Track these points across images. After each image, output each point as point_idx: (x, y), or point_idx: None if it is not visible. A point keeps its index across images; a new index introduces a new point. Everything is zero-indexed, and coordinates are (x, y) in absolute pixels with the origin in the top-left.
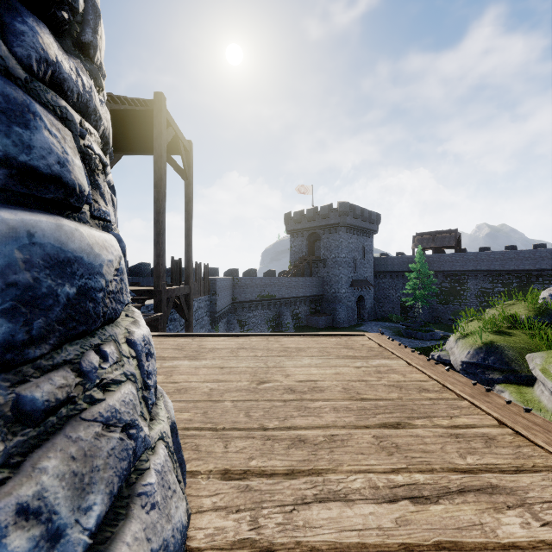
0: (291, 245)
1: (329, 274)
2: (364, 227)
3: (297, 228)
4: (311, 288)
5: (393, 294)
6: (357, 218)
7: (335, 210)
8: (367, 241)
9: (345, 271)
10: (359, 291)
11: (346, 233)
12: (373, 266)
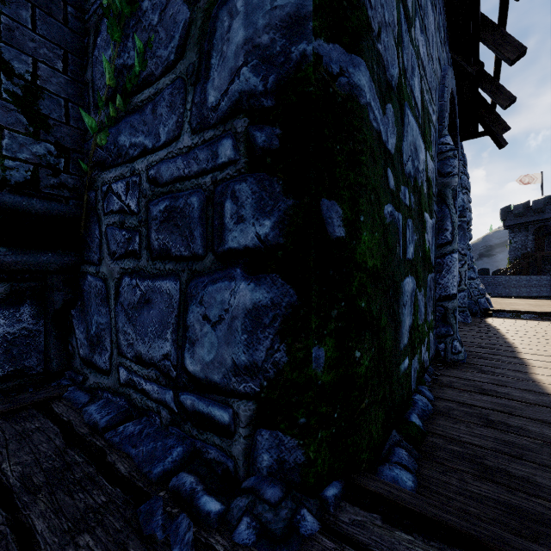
0: (509, 241)
1: None
2: None
3: (518, 222)
4: (539, 288)
5: None
6: None
7: None
8: None
9: None
10: None
11: None
12: None
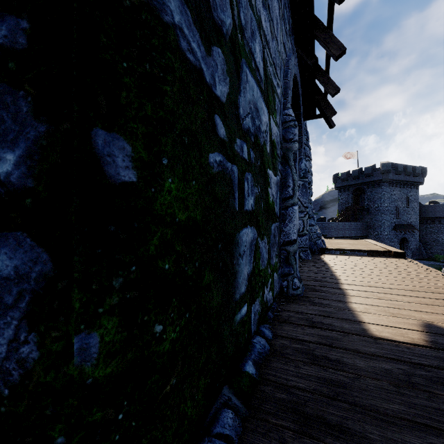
0: (338, 198)
1: (372, 220)
2: (407, 180)
3: (343, 185)
4: (356, 231)
5: (442, 238)
6: (399, 174)
7: (378, 170)
8: (412, 192)
9: (387, 217)
10: (402, 234)
11: (388, 187)
12: (418, 213)
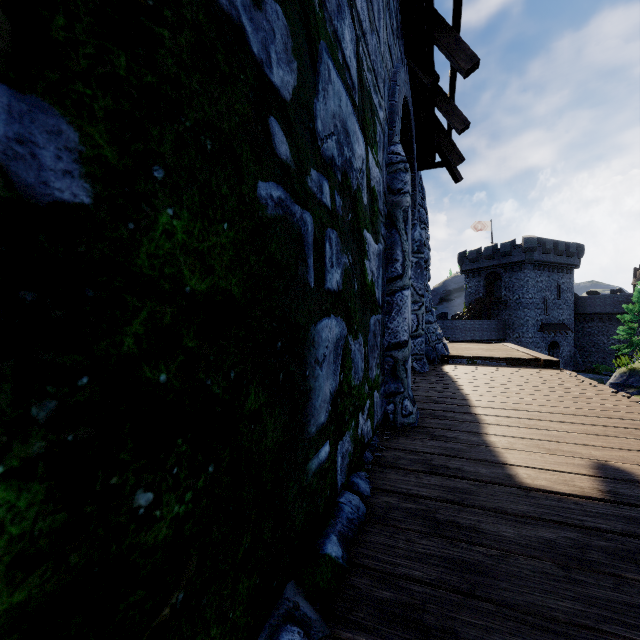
0: (465, 286)
1: (512, 317)
2: (558, 262)
3: (472, 267)
4: (489, 332)
5: (604, 341)
6: (548, 253)
7: (519, 247)
8: (564, 278)
9: (531, 313)
10: (551, 337)
11: (533, 271)
12: (572, 308)
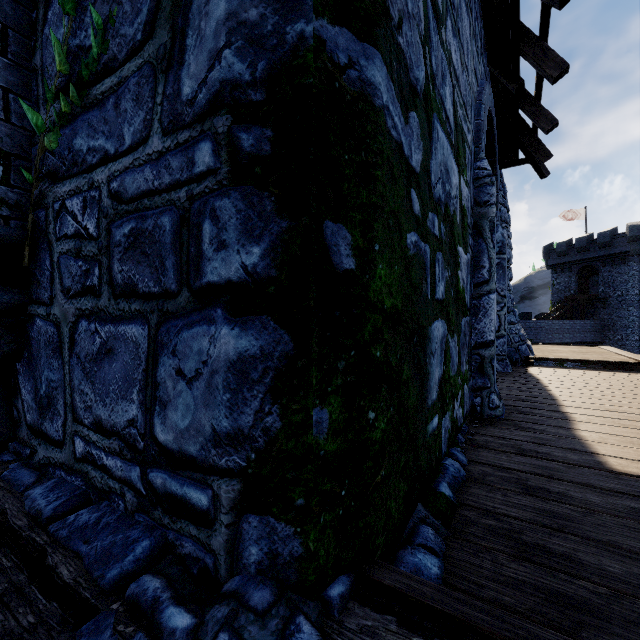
0: (552, 282)
1: (612, 317)
2: None
3: (561, 261)
4: (583, 333)
5: None
6: None
7: (622, 236)
8: None
9: (639, 312)
10: None
11: None
12: None
